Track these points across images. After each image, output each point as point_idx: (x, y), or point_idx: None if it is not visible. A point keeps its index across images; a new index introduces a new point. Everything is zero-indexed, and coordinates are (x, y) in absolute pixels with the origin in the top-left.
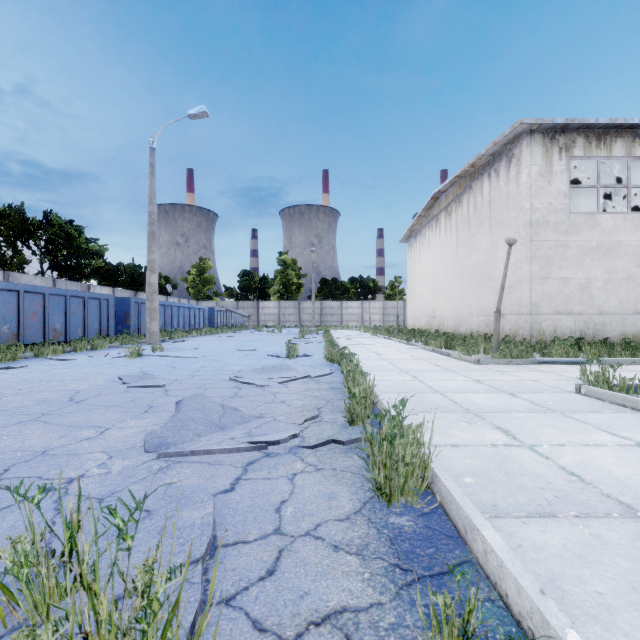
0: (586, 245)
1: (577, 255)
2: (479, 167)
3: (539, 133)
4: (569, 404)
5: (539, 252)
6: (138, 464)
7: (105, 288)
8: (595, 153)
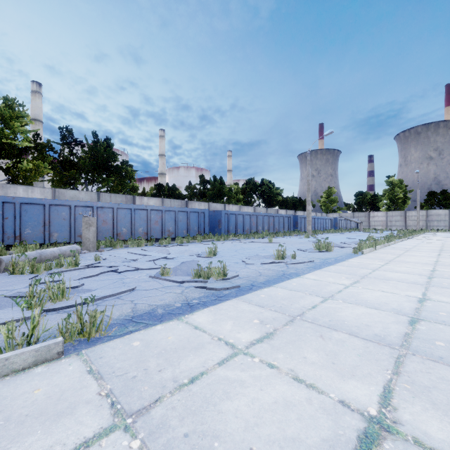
0: None
1: None
2: None
3: None
4: None
5: None
6: None
7: (283, 210)
8: None
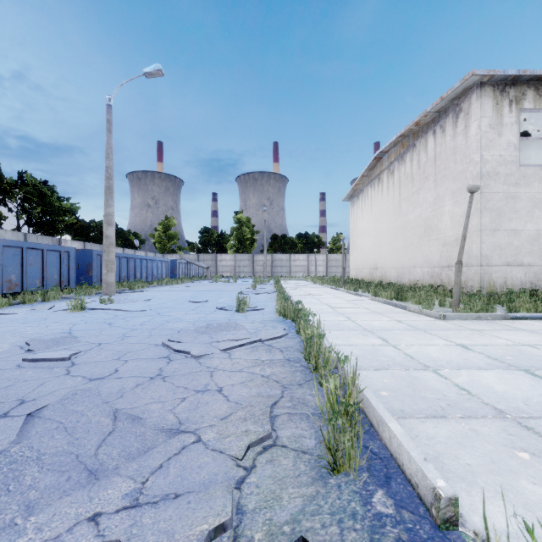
0: (536, 197)
1: (527, 207)
2: (423, 125)
3: (489, 85)
4: None
5: (489, 204)
6: None
7: (76, 242)
8: None
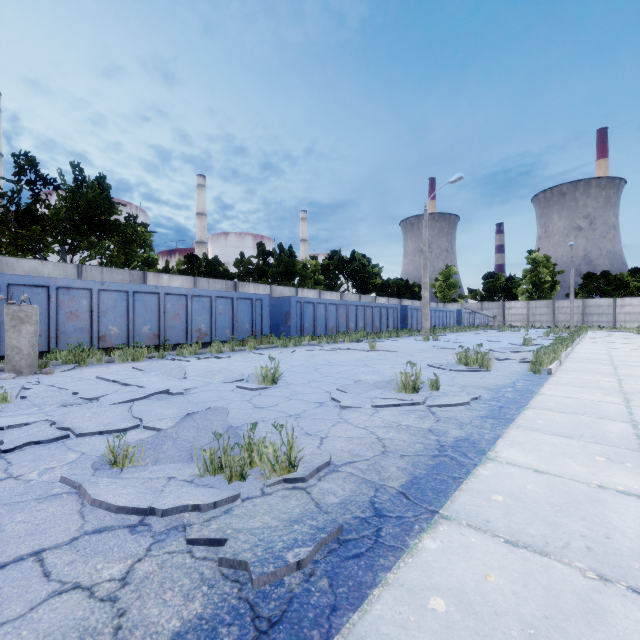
0: None
1: None
2: None
3: None
4: None
5: None
6: None
7: (383, 298)
8: None
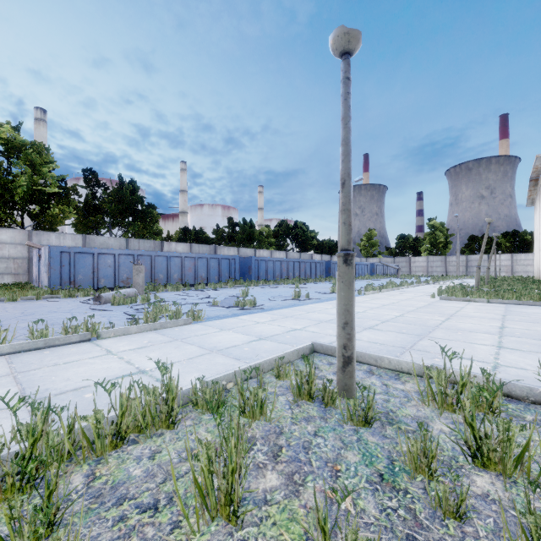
0: None
1: None
2: None
3: None
4: None
5: None
6: None
7: (318, 255)
8: None
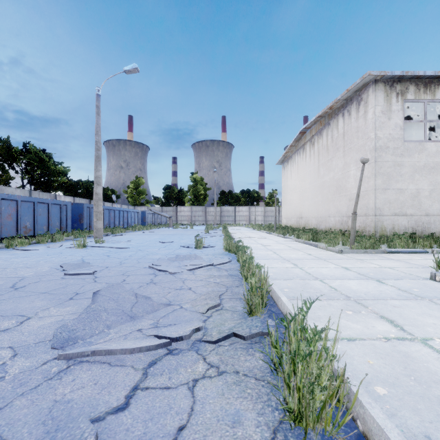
0: (416, 165)
1: (409, 172)
2: (335, 109)
3: (381, 82)
4: (432, 291)
5: (381, 170)
6: (37, 365)
7: (68, 197)
8: (423, 97)
